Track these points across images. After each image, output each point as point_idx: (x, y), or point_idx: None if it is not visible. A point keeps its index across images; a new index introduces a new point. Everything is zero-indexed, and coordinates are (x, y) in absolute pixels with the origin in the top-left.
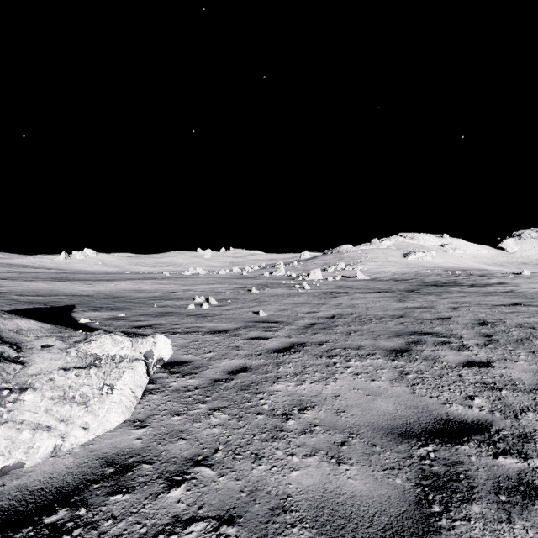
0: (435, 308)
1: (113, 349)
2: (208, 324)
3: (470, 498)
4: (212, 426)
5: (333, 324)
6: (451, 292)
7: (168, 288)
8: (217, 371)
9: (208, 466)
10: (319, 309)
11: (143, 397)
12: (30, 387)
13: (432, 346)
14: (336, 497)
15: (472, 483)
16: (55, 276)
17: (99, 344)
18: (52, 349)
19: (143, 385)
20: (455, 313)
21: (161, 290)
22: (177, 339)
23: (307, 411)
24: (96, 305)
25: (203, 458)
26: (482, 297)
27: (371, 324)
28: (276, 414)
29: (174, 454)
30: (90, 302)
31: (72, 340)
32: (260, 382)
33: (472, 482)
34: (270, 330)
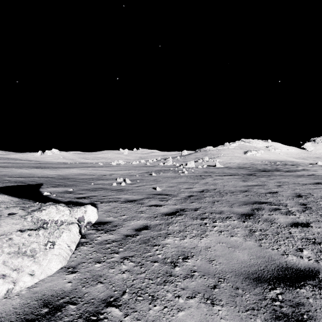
0: (267, 186)
1: (57, 216)
2: (124, 196)
3: None
4: (122, 272)
5: (203, 196)
6: (275, 175)
7: (101, 173)
8: (128, 228)
9: (117, 306)
10: (193, 186)
11: (77, 248)
12: None
13: (268, 212)
14: None
15: None
16: (34, 165)
17: (47, 212)
18: (15, 216)
19: (76, 241)
20: (280, 189)
21: (97, 174)
22: (104, 206)
23: (188, 260)
24: (56, 183)
25: (114, 299)
26: (295, 178)
27: (227, 196)
28: (167, 261)
29: (93, 296)
30: (52, 181)
31: (30, 209)
32: (156, 237)
33: None
34: (163, 200)
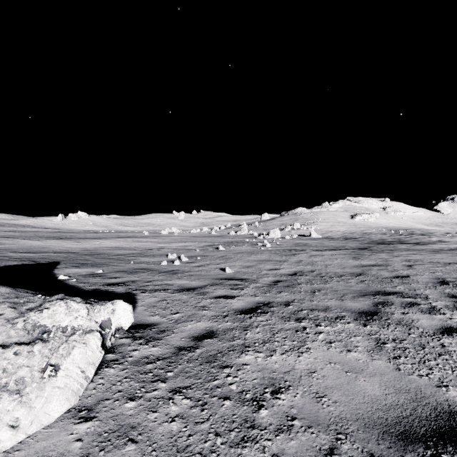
0: (391, 266)
1: (66, 319)
2: (177, 282)
3: None
4: (170, 419)
5: (296, 281)
6: (401, 250)
7: (145, 246)
8: (182, 336)
9: None
10: (280, 266)
11: (98, 371)
12: None
13: (401, 308)
14: None
15: None
16: (51, 234)
17: (51, 313)
18: None
19: (96, 361)
20: (411, 271)
21: (139, 247)
22: (146, 297)
23: (281, 395)
24: (79, 262)
25: None
26: (432, 255)
27: (333, 282)
28: (246, 398)
29: None
30: (74, 258)
31: (26, 306)
32: (226, 352)
33: None
34: (236, 288)
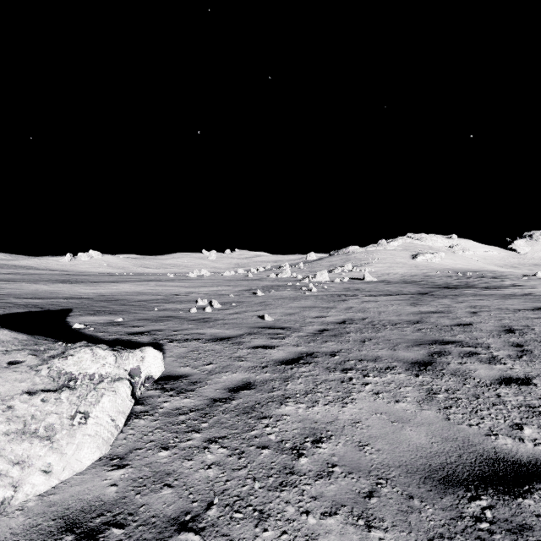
0: (453, 313)
1: (93, 366)
2: (209, 331)
3: None
4: (206, 466)
5: (344, 330)
6: (466, 295)
7: (171, 291)
8: (216, 387)
9: (197, 531)
10: (327, 314)
11: (127, 422)
12: None
13: (458, 358)
14: None
15: None
16: (58, 277)
17: (76, 360)
18: (20, 366)
19: (126, 410)
20: (475, 318)
21: (164, 292)
22: (175, 347)
23: (322, 444)
24: (94, 309)
25: (192, 518)
26: (501, 300)
27: (386, 330)
28: (285, 447)
29: (155, 511)
30: (89, 305)
31: (48, 354)
32: (265, 403)
33: None
34: (276, 338)
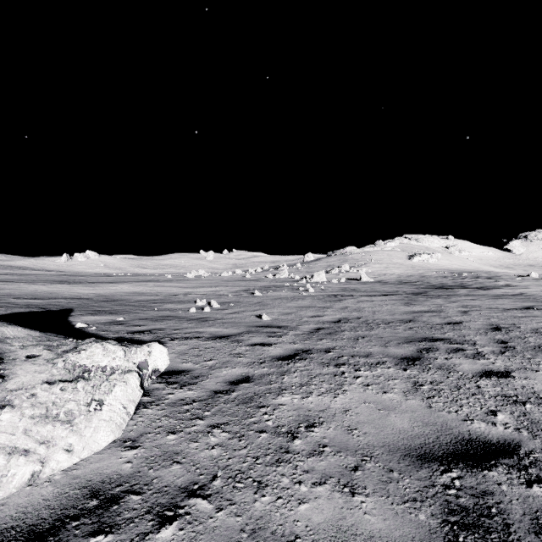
0: (445, 312)
1: (104, 359)
2: (209, 329)
3: (507, 540)
4: (210, 447)
5: (339, 328)
6: (460, 295)
7: (169, 291)
8: (217, 381)
9: (204, 497)
10: (324, 313)
11: (136, 411)
12: (8, 404)
13: (445, 354)
14: (352, 538)
15: (507, 520)
16: (56, 278)
17: (89, 354)
18: (37, 360)
19: (136, 399)
20: (465, 317)
21: (162, 293)
22: (177, 345)
23: (315, 428)
24: (94, 309)
25: (200, 487)
26: (492, 300)
27: (379, 329)
28: (281, 431)
29: (167, 482)
30: (89, 305)
31: (61, 349)
32: (263, 395)
33: (506, 519)
34: (273, 336)
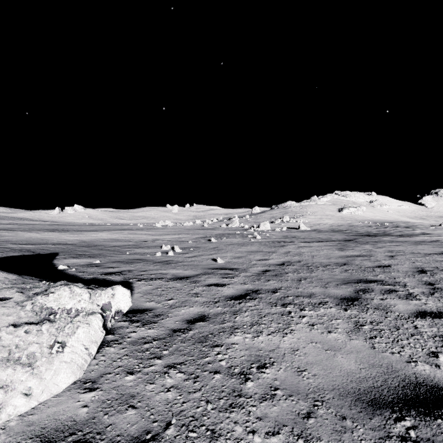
0: (374, 257)
1: (70, 302)
2: (171, 271)
3: None
4: (166, 389)
5: (283, 271)
6: (384, 242)
7: (140, 238)
8: (176, 319)
9: None
10: (269, 257)
11: (100, 350)
12: None
13: (380, 295)
14: None
15: None
16: (48, 227)
17: (56, 296)
18: (8, 302)
19: (98, 340)
20: (393, 261)
21: (134, 239)
22: (142, 285)
23: (266, 369)
24: (76, 253)
25: (152, 437)
26: (413, 246)
27: (319, 271)
28: (234, 372)
29: (120, 430)
30: (72, 250)
31: (33, 291)
32: (217, 333)
33: None
34: (227, 277)
